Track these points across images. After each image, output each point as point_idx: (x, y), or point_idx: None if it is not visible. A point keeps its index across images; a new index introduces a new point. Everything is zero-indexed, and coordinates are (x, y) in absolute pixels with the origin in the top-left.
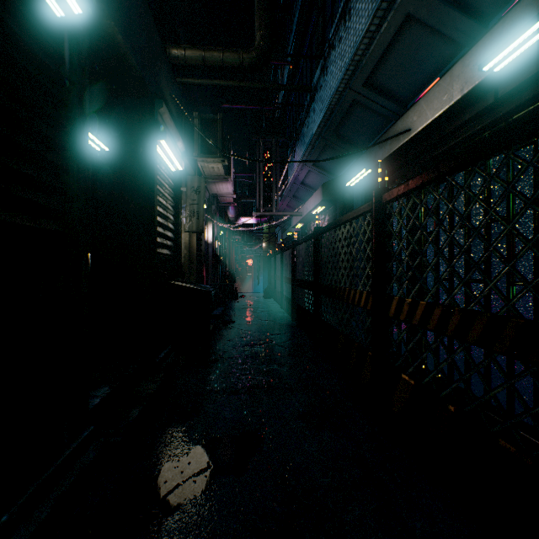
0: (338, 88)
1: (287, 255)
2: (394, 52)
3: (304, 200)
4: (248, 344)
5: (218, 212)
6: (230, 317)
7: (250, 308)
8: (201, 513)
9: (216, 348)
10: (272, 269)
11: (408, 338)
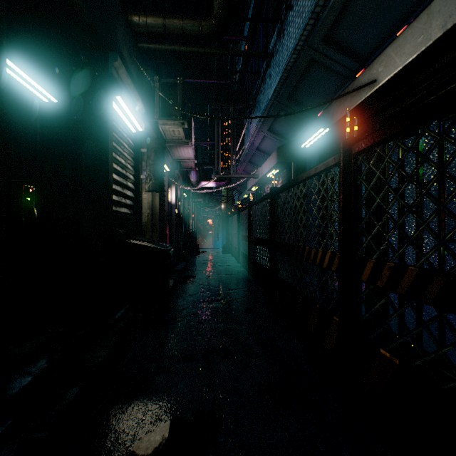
0: (296, 47)
1: (244, 215)
2: (358, 0)
3: (259, 165)
4: (206, 299)
5: (181, 176)
6: (191, 271)
7: (210, 263)
8: None
9: (176, 304)
10: (230, 228)
11: (367, 298)
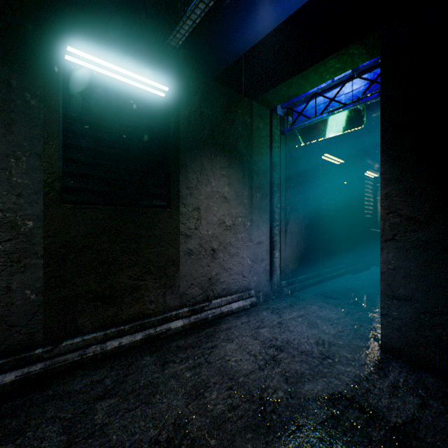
0: None
1: None
2: None
3: None
4: None
5: None
6: None
7: None
8: (374, 283)
9: None
10: None
11: None
